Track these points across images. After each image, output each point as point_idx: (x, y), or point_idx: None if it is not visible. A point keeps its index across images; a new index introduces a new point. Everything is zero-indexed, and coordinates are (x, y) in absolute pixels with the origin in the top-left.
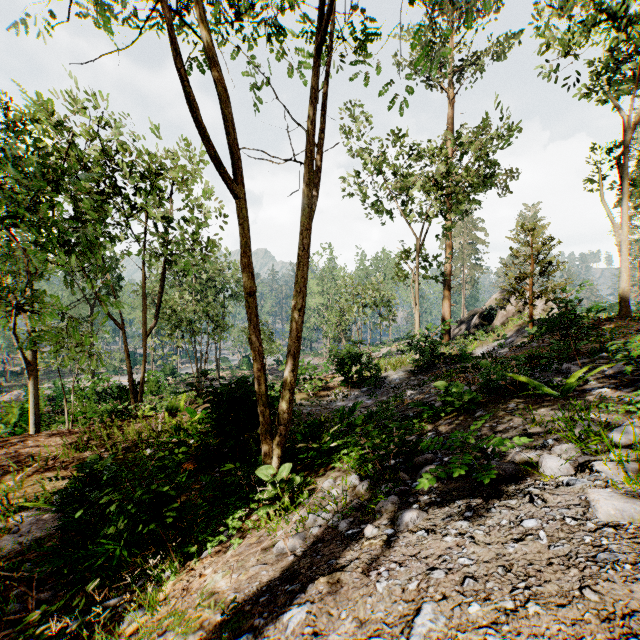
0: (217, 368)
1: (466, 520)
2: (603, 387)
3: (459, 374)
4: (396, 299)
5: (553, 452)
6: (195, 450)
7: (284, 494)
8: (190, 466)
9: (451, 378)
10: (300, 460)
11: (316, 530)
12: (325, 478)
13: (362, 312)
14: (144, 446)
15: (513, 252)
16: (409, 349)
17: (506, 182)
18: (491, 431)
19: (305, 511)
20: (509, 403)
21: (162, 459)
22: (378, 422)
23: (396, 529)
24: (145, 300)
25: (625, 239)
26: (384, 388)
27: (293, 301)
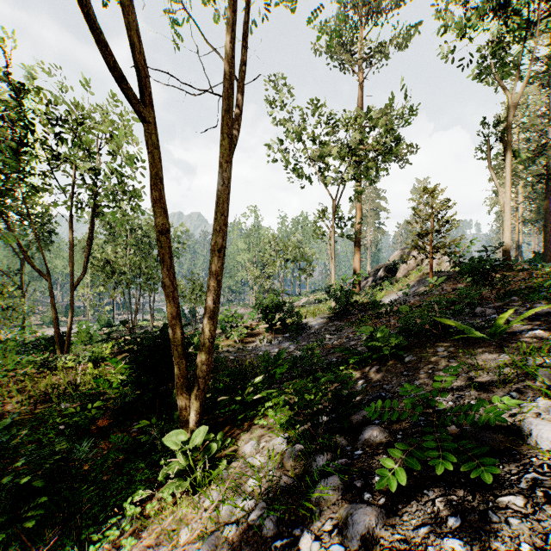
0: (151, 318)
1: (456, 536)
2: (533, 329)
3: (373, 319)
4: (314, 254)
5: (526, 410)
6: (112, 404)
7: (196, 468)
8: (104, 422)
9: (366, 323)
10: (222, 413)
11: (232, 531)
12: (248, 437)
13: (284, 266)
14: (58, 400)
15: (417, 211)
16: (325, 299)
17: (407, 155)
18: (430, 380)
19: (221, 490)
20: (436, 347)
21: (71, 416)
22: (302, 368)
23: (347, 545)
24: (72, 251)
25: (508, 202)
26: (305, 334)
27: (213, 241)
